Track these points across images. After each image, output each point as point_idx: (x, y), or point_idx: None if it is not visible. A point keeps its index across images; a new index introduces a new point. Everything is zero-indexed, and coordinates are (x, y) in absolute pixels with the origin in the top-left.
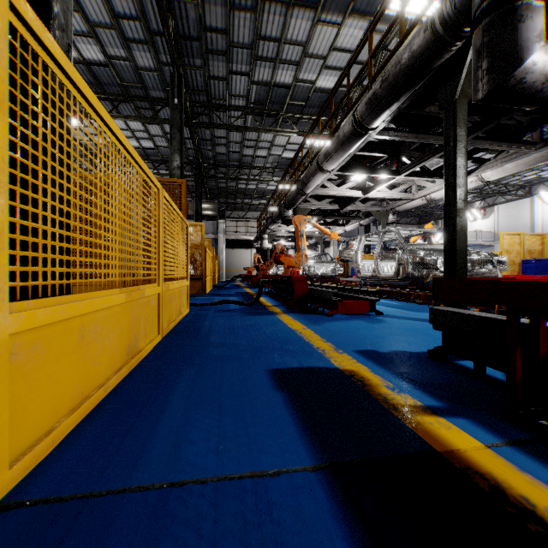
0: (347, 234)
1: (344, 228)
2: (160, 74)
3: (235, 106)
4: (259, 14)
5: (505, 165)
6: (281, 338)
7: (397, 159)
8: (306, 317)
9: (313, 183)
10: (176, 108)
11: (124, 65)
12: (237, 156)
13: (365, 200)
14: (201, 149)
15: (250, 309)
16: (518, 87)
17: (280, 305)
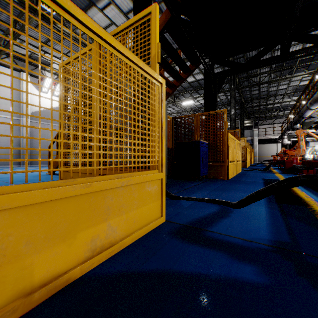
0: None
1: None
2: None
3: (263, 72)
4: None
5: None
6: (270, 176)
7: None
8: (287, 174)
9: (307, 113)
10: (232, 89)
11: None
12: (265, 92)
13: None
14: (243, 95)
15: (265, 172)
16: None
17: (280, 172)
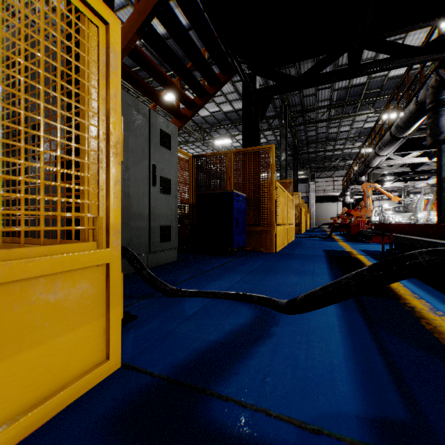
0: None
1: (426, 181)
2: (273, 104)
3: (321, 106)
4: None
5: None
6: (332, 246)
7: None
8: (353, 243)
9: (375, 162)
10: (283, 125)
11: None
12: (324, 135)
13: None
14: (297, 136)
15: (325, 240)
16: (444, 141)
17: (344, 239)
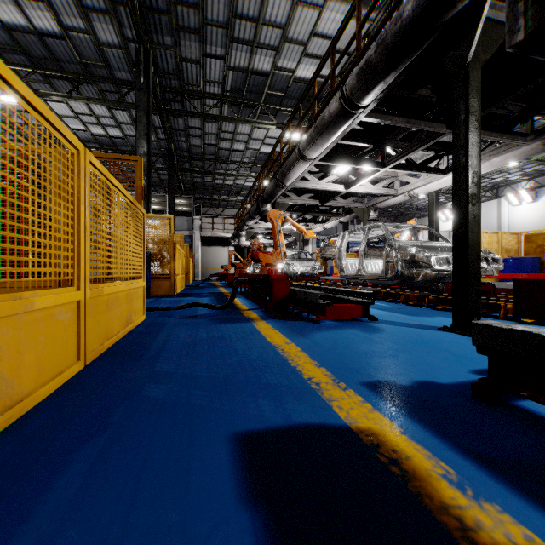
0: (325, 232)
1: (324, 225)
2: (125, 52)
3: (210, 94)
4: None
5: (493, 159)
6: (257, 361)
7: (383, 150)
8: (289, 324)
9: (294, 174)
10: (143, 88)
11: (83, 39)
12: (213, 149)
13: (345, 197)
14: (174, 140)
15: (221, 314)
16: None
17: (257, 308)
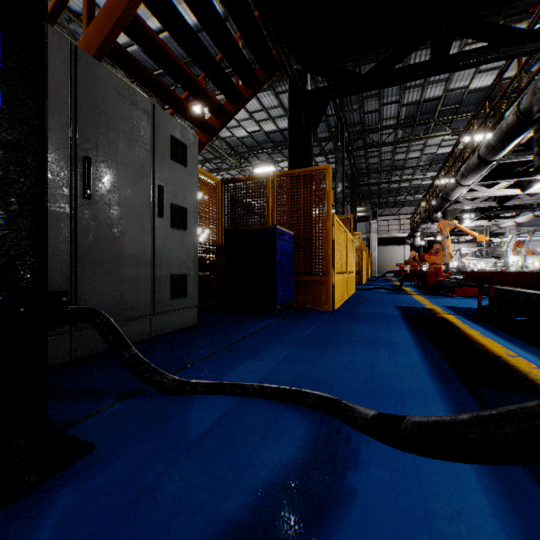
0: (530, 222)
1: (514, 220)
2: (326, 122)
3: (386, 126)
4: (405, 62)
5: None
6: (406, 301)
7: None
8: (432, 296)
9: (455, 193)
10: (339, 149)
11: None
12: (389, 162)
13: None
14: (355, 163)
15: (394, 292)
16: None
17: (418, 291)
